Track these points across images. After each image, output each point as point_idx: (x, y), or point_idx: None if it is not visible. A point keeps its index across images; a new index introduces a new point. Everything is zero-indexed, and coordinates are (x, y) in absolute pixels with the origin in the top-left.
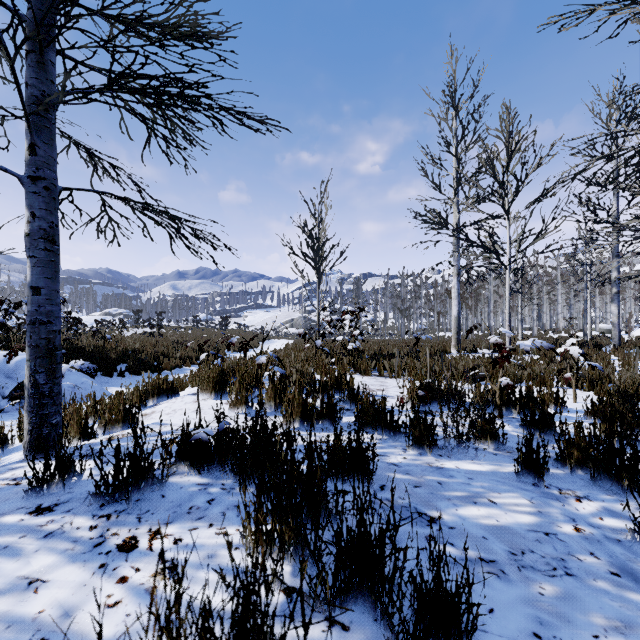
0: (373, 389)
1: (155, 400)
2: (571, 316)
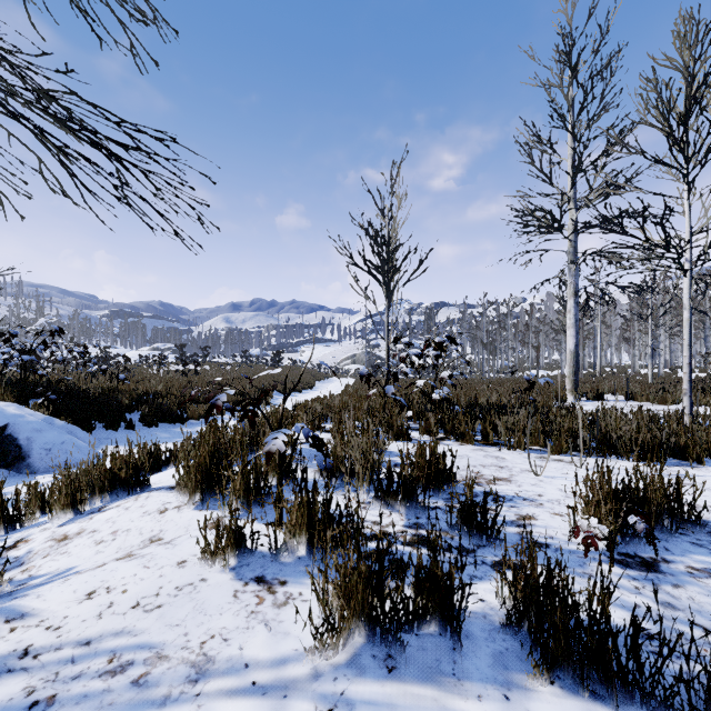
0: (489, 477)
1: (107, 496)
2: (706, 351)
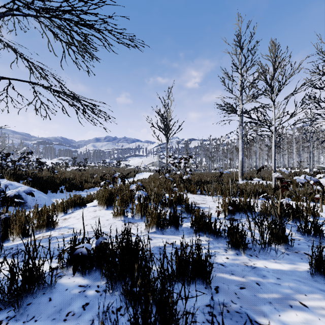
0: (199, 203)
1: (72, 209)
2: (300, 160)
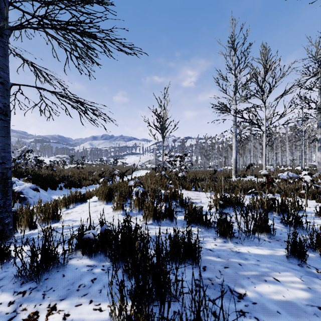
0: (193, 198)
1: (74, 204)
2: (293, 158)
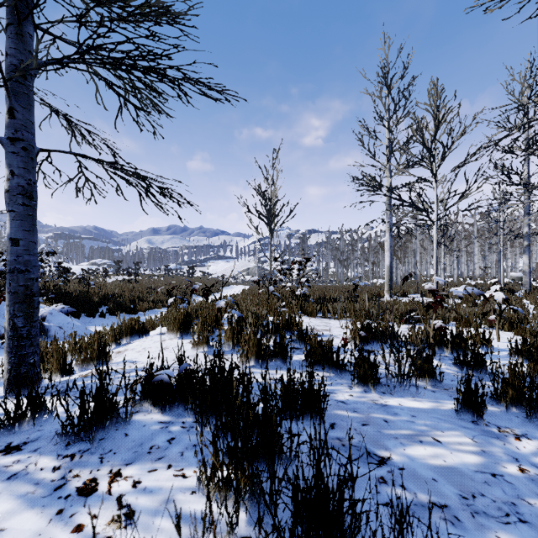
0: (319, 329)
1: (128, 339)
2: (486, 265)
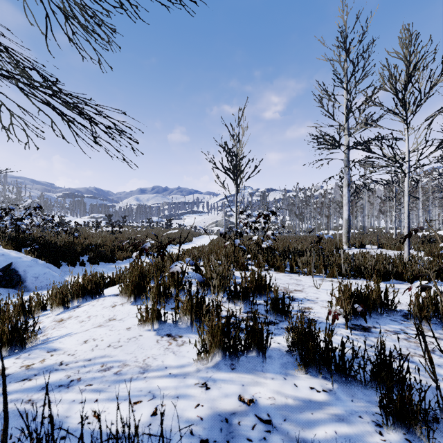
0: (291, 289)
1: (80, 300)
2: (430, 218)
